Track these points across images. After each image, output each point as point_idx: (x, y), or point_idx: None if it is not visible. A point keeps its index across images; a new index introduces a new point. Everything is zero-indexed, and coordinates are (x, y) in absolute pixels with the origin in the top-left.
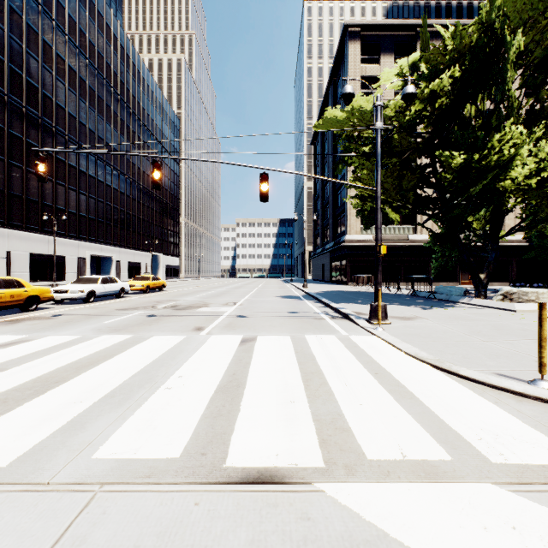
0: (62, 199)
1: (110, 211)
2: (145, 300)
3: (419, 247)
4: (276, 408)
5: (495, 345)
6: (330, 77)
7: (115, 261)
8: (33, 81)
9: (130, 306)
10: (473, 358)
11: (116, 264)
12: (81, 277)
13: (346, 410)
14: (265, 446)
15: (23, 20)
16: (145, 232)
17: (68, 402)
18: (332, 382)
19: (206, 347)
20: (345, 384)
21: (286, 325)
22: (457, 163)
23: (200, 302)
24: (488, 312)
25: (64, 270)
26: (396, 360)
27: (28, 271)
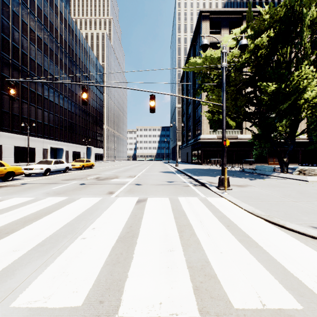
0: (33, 114)
1: (62, 122)
2: (80, 174)
3: (244, 142)
4: (159, 255)
5: (302, 204)
6: (191, 42)
7: (65, 151)
8: (16, 44)
9: (70, 178)
10: (292, 214)
11: (66, 152)
12: (42, 160)
13: (211, 258)
14: (151, 294)
15: (10, 8)
16: (83, 134)
17: (9, 251)
18: (199, 233)
19: (114, 205)
20: (208, 234)
21: (166, 190)
22: (272, 90)
23: (114, 175)
24: (291, 182)
25: (35, 156)
26: (240, 216)
27: (13, 156)
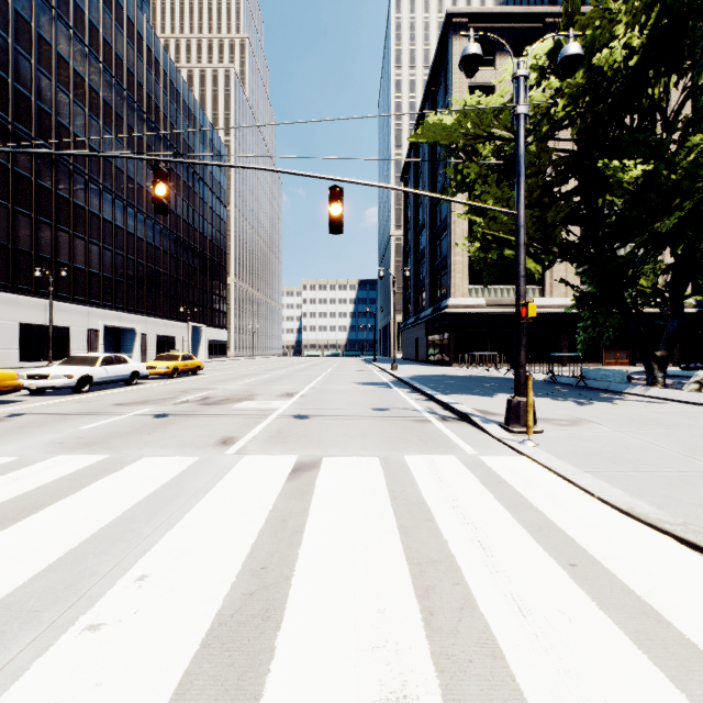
0: (66, 250)
1: (133, 268)
2: (165, 389)
3: (549, 314)
4: None
5: None
6: (427, 88)
7: (139, 334)
8: (24, 89)
9: (138, 399)
10: None
11: (141, 338)
12: (73, 356)
13: None
14: None
15: (9, 5)
16: (180, 296)
17: None
18: (486, 600)
19: (226, 484)
20: (517, 605)
21: (371, 434)
22: (636, 179)
23: (244, 392)
24: (686, 411)
25: (68, 346)
26: (595, 523)
27: (16, 347)
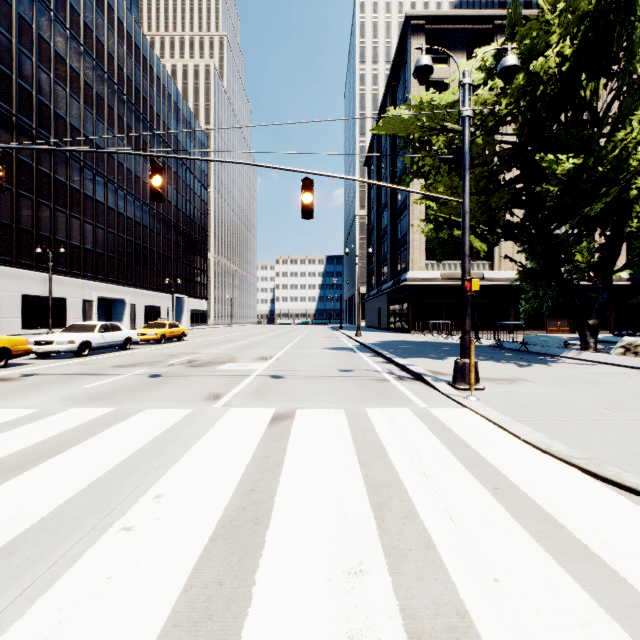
0: (63, 228)
1: (123, 245)
2: (155, 354)
3: (497, 286)
4: (325, 591)
5: None
6: (388, 82)
7: (128, 304)
8: (26, 84)
9: (133, 362)
10: None
11: (131, 308)
12: (74, 324)
13: (471, 600)
14: None
15: (13, 9)
16: (165, 270)
17: None
18: (425, 511)
19: (217, 430)
20: (449, 515)
21: (337, 391)
22: (568, 170)
23: (226, 356)
24: (610, 372)
25: (65, 315)
26: (518, 459)
27: (19, 316)
